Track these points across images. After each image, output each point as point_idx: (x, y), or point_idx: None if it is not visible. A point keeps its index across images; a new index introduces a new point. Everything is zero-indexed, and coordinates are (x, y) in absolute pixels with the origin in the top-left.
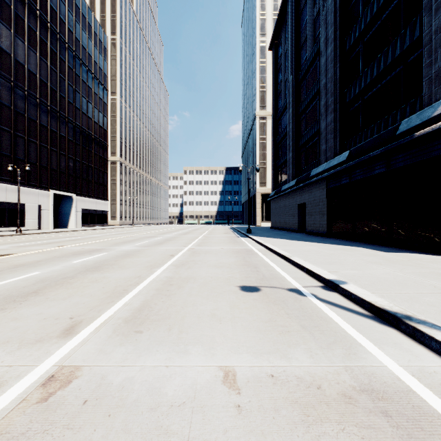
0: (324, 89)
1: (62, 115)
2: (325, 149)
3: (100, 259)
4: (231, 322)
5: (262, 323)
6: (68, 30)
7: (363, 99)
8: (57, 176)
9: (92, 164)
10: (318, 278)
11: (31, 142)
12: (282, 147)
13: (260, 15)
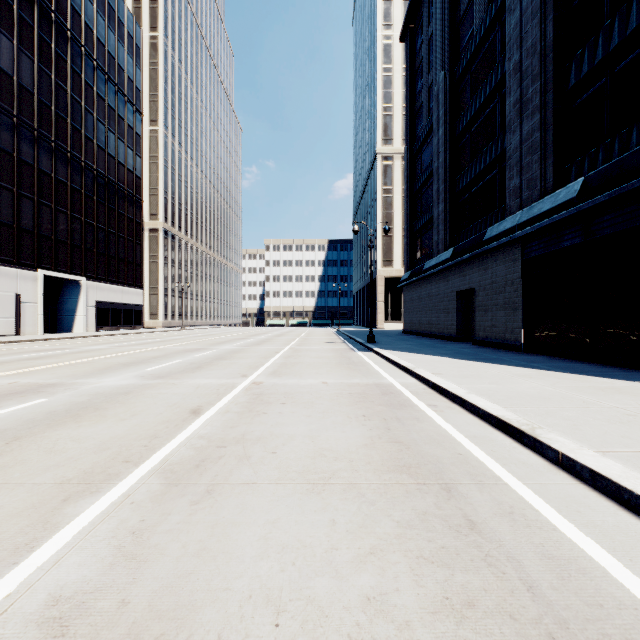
0: (517, 72)
1: (61, 147)
2: (518, 186)
3: None
4: None
5: None
6: (72, 10)
7: (612, 72)
8: (52, 248)
9: (115, 230)
10: None
11: (2, 189)
12: (422, 199)
13: None
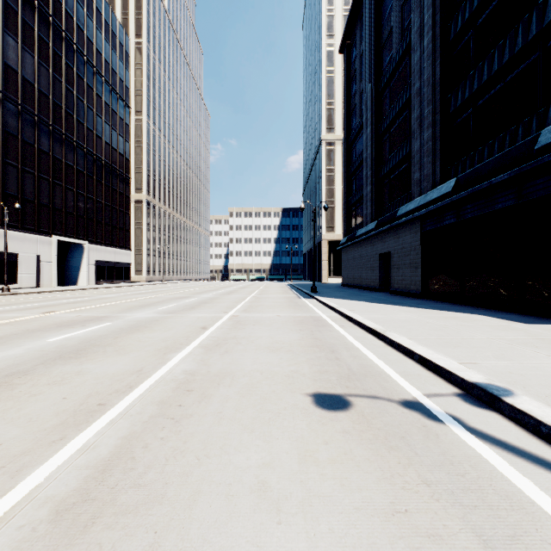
0: (418, 96)
1: (69, 138)
2: (419, 179)
3: (93, 335)
4: (303, 519)
5: (379, 522)
6: (77, 28)
7: (475, 106)
8: (62, 218)
9: (110, 202)
10: (447, 375)
11: (26, 173)
12: (356, 180)
13: (326, 11)
